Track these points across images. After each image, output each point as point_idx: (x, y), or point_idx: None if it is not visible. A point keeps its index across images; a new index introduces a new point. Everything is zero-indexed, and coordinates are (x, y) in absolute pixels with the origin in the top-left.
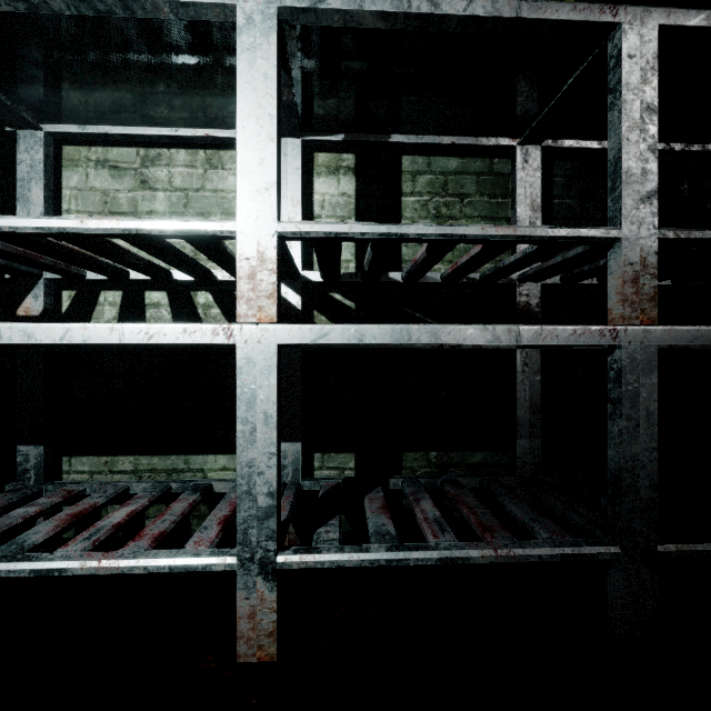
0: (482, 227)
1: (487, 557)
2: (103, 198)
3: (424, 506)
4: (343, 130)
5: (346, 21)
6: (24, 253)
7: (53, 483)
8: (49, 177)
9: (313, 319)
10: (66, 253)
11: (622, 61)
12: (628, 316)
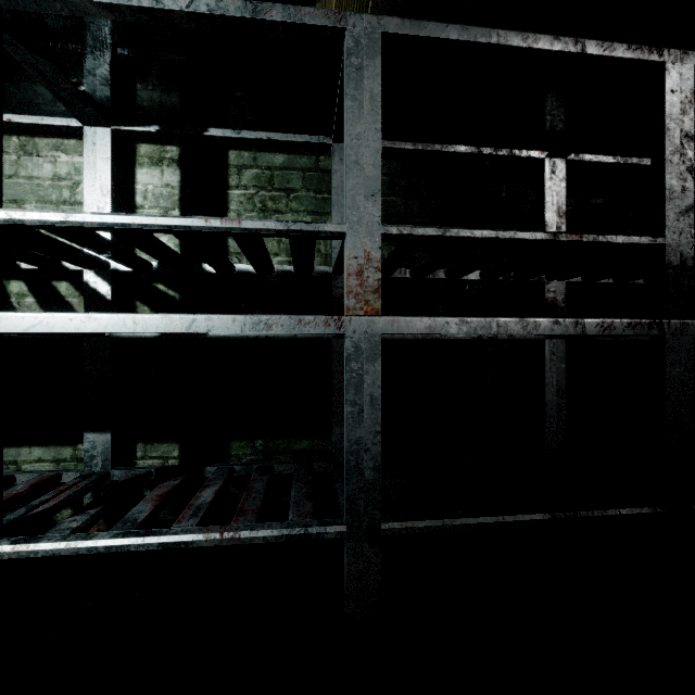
0: (206, 219)
1: (211, 540)
2: None
3: (206, 492)
4: (156, 121)
5: (71, 10)
6: None
7: None
8: None
9: (136, 309)
10: None
11: (347, 65)
12: (353, 306)
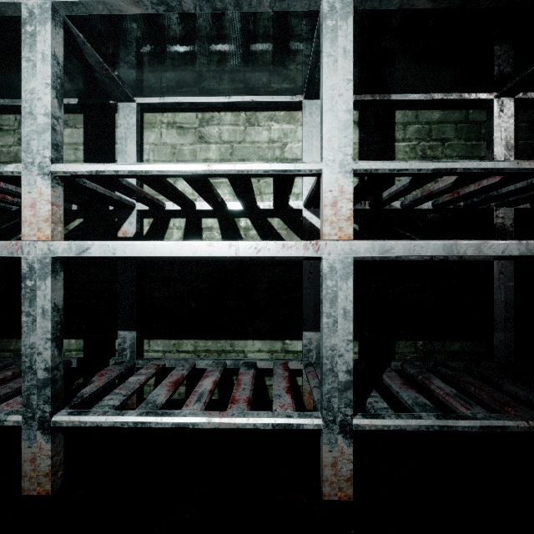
0: (517, 161)
1: (521, 427)
2: (172, 150)
3: (437, 383)
4: (355, 92)
5: (401, 4)
6: (140, 191)
7: (142, 359)
8: (138, 136)
9: None
10: (173, 190)
11: None
12: None
